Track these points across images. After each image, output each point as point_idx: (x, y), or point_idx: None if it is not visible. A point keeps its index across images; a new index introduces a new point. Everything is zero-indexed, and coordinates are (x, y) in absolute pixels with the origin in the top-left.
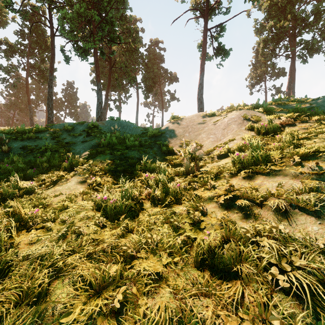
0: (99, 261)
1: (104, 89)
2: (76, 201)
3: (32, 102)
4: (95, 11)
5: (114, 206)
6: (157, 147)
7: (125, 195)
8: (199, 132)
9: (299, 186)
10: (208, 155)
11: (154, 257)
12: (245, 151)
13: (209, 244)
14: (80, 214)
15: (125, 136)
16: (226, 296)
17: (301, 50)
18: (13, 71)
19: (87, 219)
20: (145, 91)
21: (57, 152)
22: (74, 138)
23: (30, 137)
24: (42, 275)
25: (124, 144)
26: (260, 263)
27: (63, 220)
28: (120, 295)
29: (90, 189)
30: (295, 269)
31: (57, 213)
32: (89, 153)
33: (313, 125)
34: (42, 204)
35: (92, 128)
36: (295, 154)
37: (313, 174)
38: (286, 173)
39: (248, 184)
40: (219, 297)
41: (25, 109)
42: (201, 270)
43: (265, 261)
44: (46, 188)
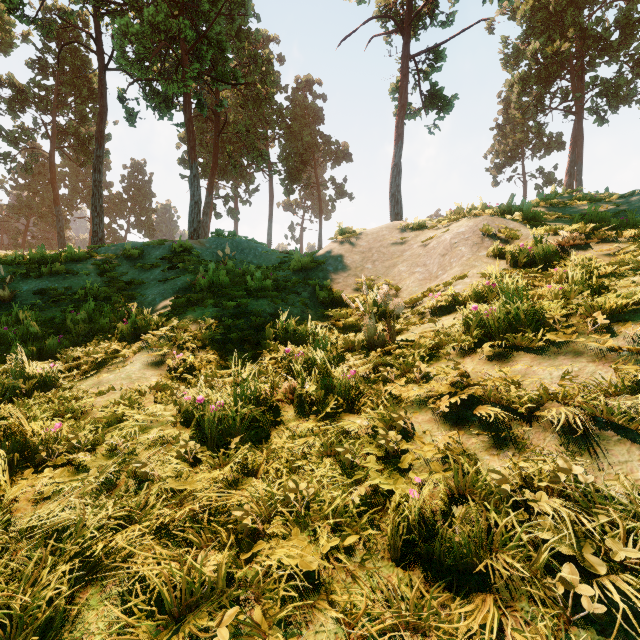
0: (184, 543)
1: (206, 176)
2: (143, 405)
3: (62, 202)
4: (187, 20)
5: (219, 417)
6: (310, 291)
7: (243, 394)
8: (393, 262)
9: (610, 377)
10: (412, 307)
11: (302, 535)
12: (488, 300)
13: (421, 504)
14: (148, 434)
15: (245, 270)
16: (464, 636)
17: (596, 97)
18: (26, 140)
19: (163, 445)
20: (287, 179)
21: (109, 300)
22: (144, 274)
23: (55, 271)
24: (58, 578)
25: (242, 286)
26: (536, 554)
27: (113, 447)
28: (225, 632)
29: (171, 378)
30: (613, 569)
31: (101, 430)
32: (172, 304)
33: (625, 248)
34: (71, 411)
35: (179, 252)
36: (597, 308)
37: (638, 352)
38: (580, 349)
39: (499, 372)
40: (447, 636)
41: (48, 216)
42: (405, 566)
43: (548, 550)
44: (82, 377)
